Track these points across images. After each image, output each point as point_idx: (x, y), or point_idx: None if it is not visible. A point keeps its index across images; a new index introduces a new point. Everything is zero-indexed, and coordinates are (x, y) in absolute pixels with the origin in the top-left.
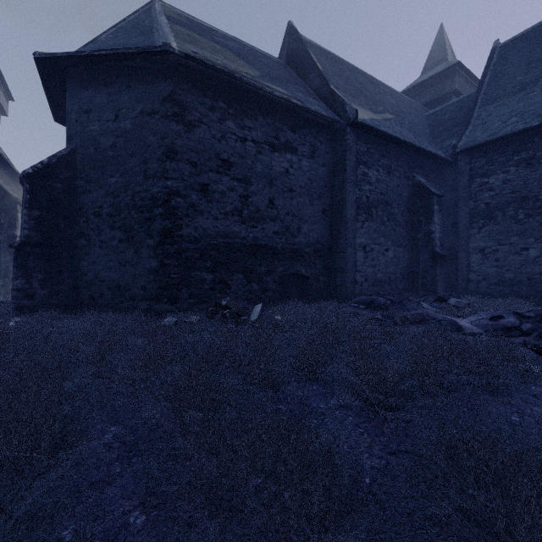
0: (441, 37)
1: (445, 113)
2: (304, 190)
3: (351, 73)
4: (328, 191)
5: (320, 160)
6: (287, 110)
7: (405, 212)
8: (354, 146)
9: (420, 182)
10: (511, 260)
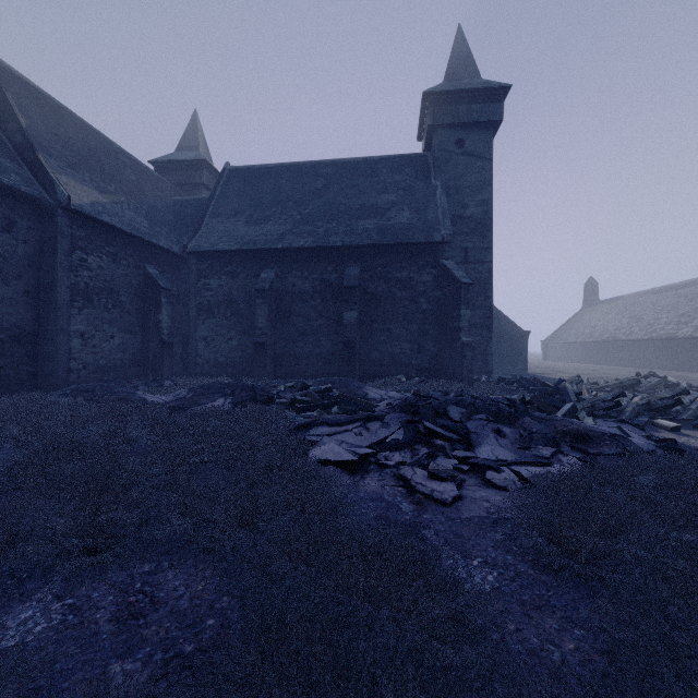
0: (195, 124)
1: (189, 206)
2: None
3: (76, 131)
4: (33, 271)
5: (21, 236)
6: None
7: (135, 300)
8: (68, 230)
9: (151, 274)
10: (224, 347)
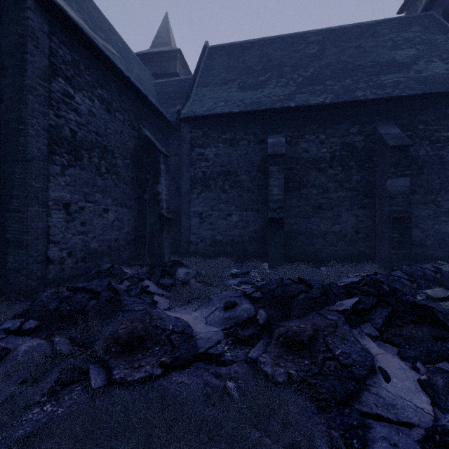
0: (167, 24)
1: (170, 85)
2: None
3: None
4: None
5: None
6: None
7: (130, 166)
8: (45, 40)
9: (147, 136)
10: (221, 224)
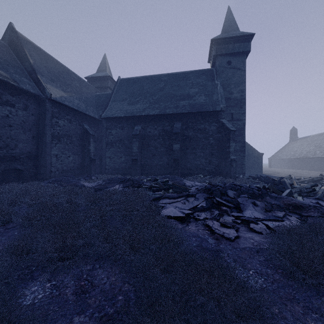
0: (105, 59)
1: (102, 97)
2: (20, 126)
3: (53, 65)
4: (36, 127)
5: (30, 112)
6: (8, 84)
7: (79, 140)
8: (50, 109)
9: (86, 128)
10: (118, 161)
